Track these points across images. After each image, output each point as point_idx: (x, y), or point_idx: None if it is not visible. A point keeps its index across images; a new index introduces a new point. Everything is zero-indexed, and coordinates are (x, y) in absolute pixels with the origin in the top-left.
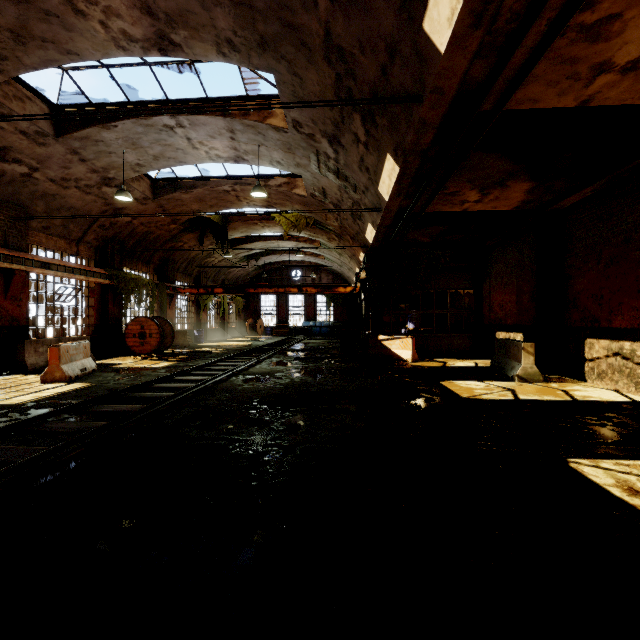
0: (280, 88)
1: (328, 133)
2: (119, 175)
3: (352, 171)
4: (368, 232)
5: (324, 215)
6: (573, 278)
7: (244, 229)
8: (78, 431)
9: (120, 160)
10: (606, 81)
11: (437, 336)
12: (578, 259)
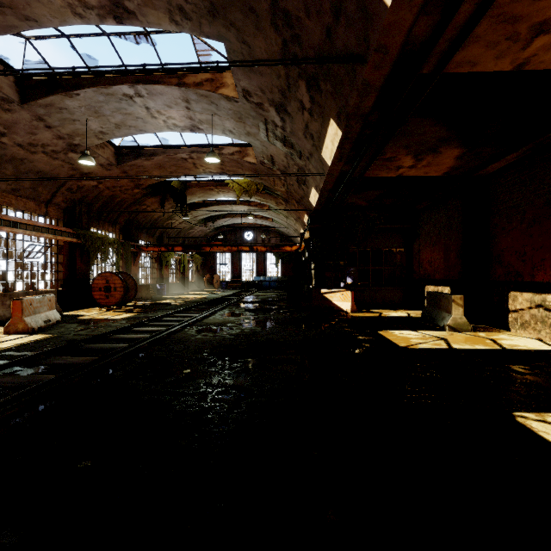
0: (230, 57)
1: (275, 101)
2: (84, 142)
3: (297, 138)
4: (312, 196)
5: (272, 181)
6: (497, 237)
7: (201, 194)
8: (23, 386)
9: (84, 127)
10: (543, 43)
11: (373, 289)
12: (502, 219)
